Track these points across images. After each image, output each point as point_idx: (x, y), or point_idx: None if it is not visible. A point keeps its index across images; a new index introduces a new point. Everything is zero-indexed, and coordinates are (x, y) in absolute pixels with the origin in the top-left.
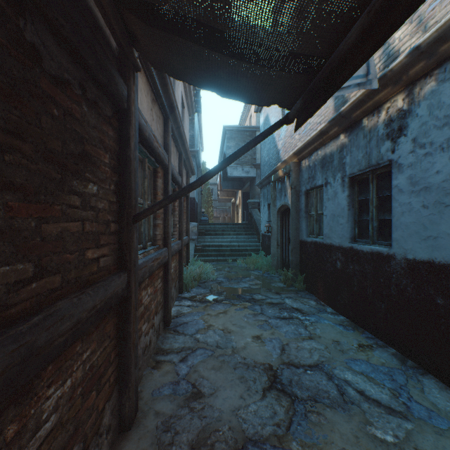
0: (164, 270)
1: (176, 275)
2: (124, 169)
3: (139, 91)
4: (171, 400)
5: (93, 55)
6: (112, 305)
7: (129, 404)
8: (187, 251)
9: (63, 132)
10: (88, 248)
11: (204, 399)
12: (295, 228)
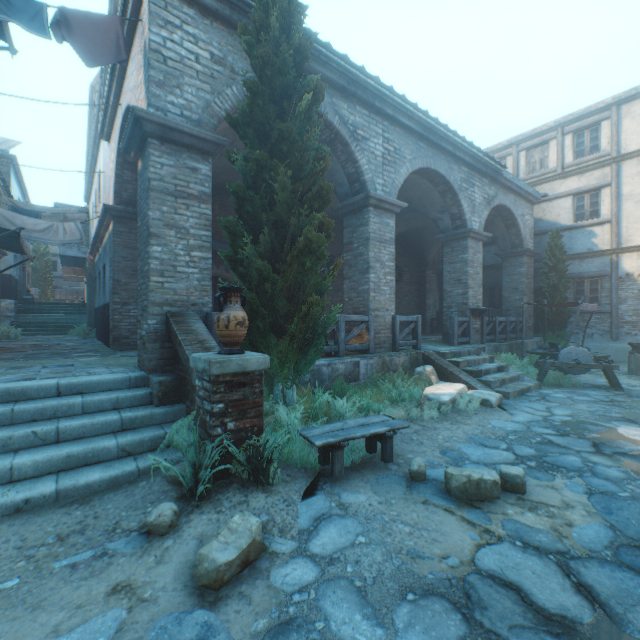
0: None
1: None
2: None
3: None
4: None
5: None
6: None
7: None
8: None
9: None
10: None
11: None
12: (92, 301)
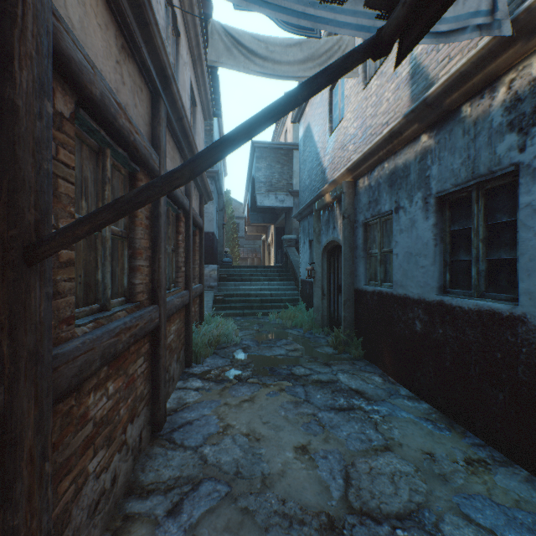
0: (152, 341)
1: (179, 343)
2: None
3: (77, 1)
4: None
5: None
6: None
7: None
8: (200, 304)
9: None
10: None
11: None
12: (349, 272)
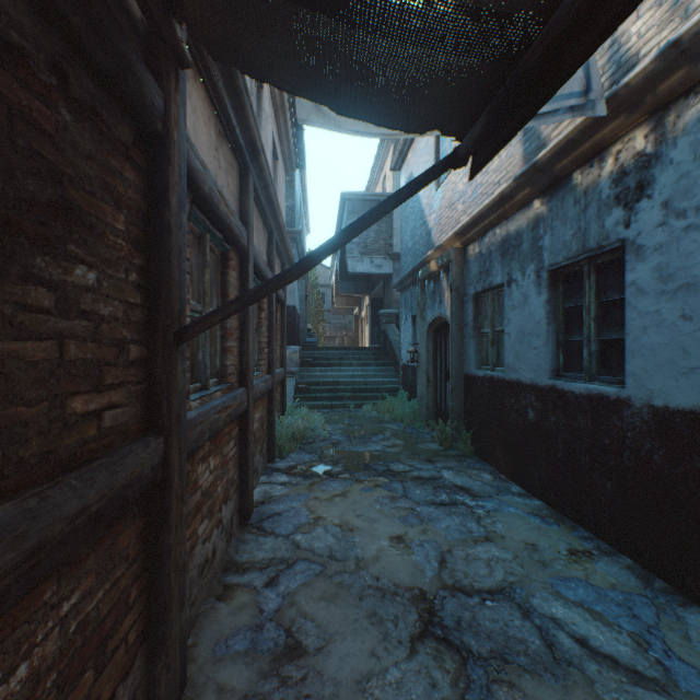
0: (240, 425)
1: (262, 433)
2: (157, 244)
3: (192, 110)
4: (247, 662)
5: (81, 7)
6: (129, 501)
7: (168, 678)
8: (282, 392)
9: (7, 153)
10: (75, 393)
11: (306, 658)
12: (458, 354)
